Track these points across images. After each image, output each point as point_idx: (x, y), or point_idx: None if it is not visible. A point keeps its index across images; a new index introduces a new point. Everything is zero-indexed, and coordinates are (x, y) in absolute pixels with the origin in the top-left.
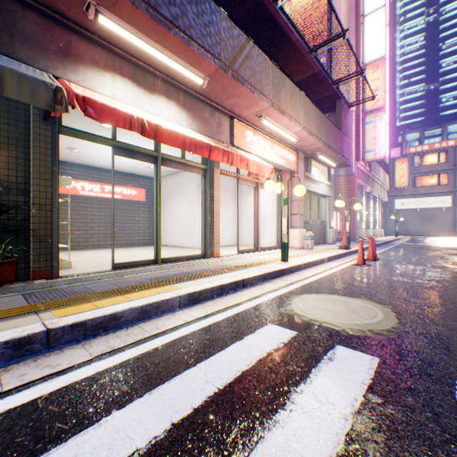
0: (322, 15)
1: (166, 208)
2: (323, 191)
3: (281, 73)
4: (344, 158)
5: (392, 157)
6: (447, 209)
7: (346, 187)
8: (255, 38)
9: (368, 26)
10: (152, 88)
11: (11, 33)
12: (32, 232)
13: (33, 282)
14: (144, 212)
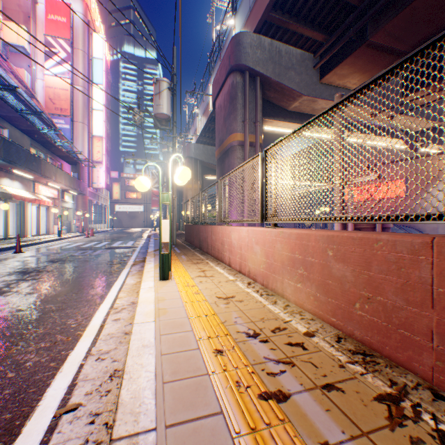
0: (68, 100)
1: None
2: (71, 206)
3: (58, 168)
4: (82, 192)
5: (115, 177)
6: (142, 213)
7: (83, 201)
8: (42, 144)
9: (95, 116)
10: (14, 179)
11: None
12: None
13: None
14: None
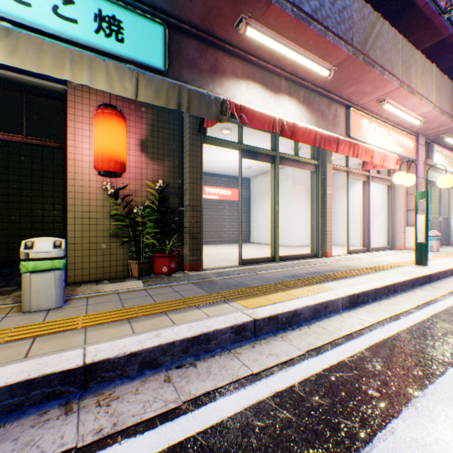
0: None
1: (257, 207)
2: None
3: (410, 47)
4: None
5: None
6: None
7: None
8: None
9: None
10: (276, 88)
11: (179, 61)
12: (186, 230)
13: (185, 273)
14: (237, 211)
